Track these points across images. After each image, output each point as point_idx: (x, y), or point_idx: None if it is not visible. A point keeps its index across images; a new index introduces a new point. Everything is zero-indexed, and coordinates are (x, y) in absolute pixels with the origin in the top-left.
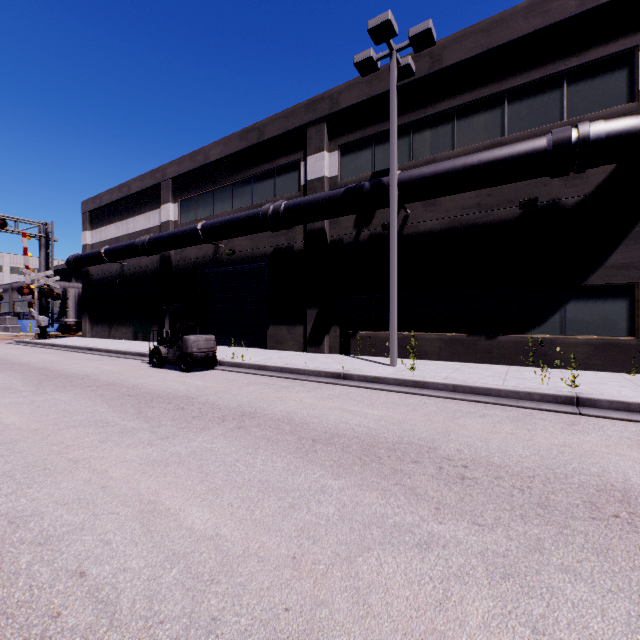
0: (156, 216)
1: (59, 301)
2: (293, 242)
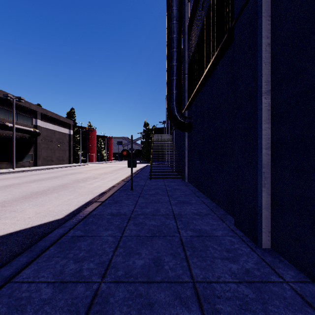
0: None
1: None
2: None
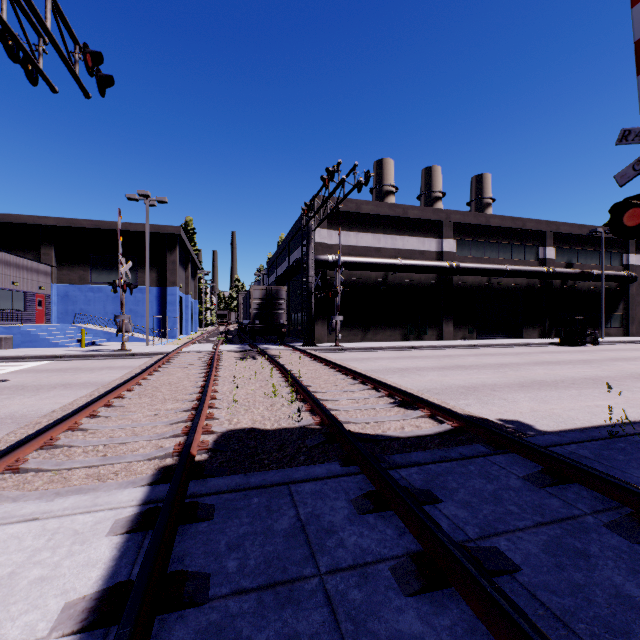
0: (432, 243)
1: (255, 300)
2: (535, 285)
